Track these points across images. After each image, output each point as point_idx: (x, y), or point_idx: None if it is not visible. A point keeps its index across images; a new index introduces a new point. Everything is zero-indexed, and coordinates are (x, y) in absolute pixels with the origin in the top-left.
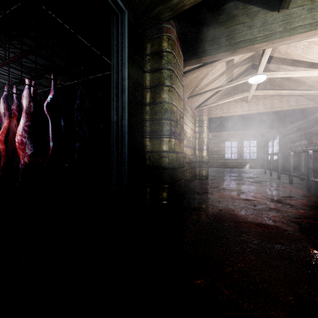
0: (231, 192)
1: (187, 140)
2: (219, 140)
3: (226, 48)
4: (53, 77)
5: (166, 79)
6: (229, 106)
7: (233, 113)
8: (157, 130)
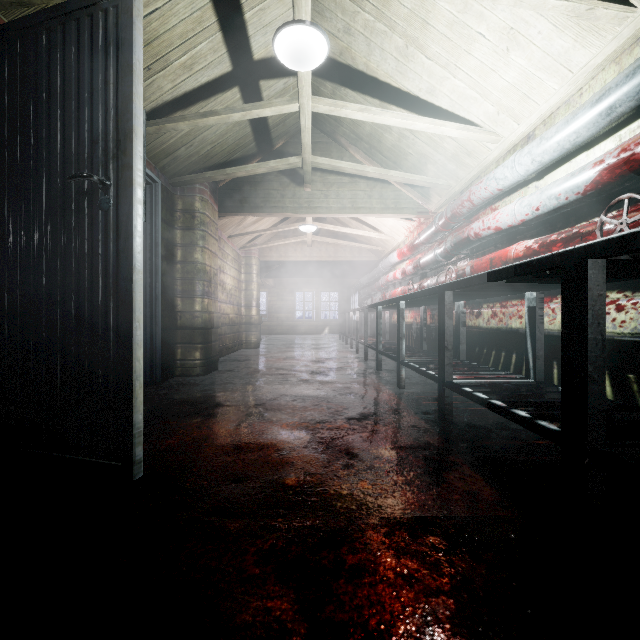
0: (278, 358)
1: (227, 294)
2: (286, 289)
3: (262, 210)
4: None
5: (199, 240)
6: (288, 248)
7: (292, 258)
8: (189, 290)
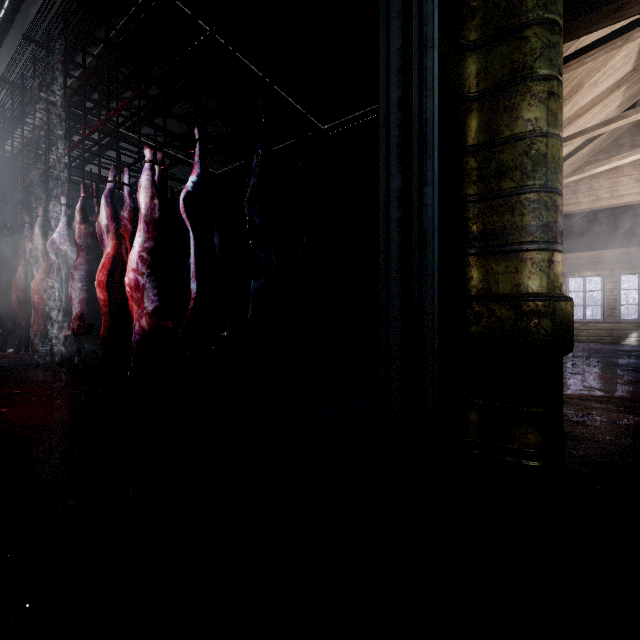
0: None
1: None
2: None
3: None
4: (200, 135)
5: (541, 56)
6: (617, 180)
7: (628, 198)
8: (504, 230)
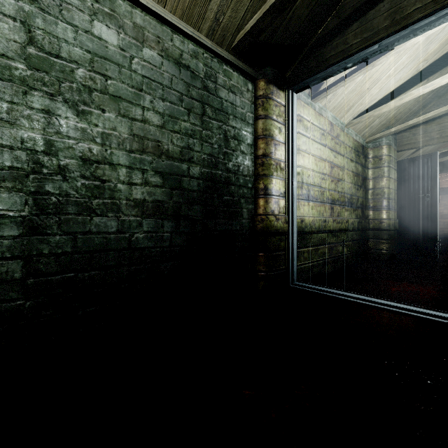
0: None
1: None
2: None
3: None
4: None
5: None
6: None
7: None
8: None
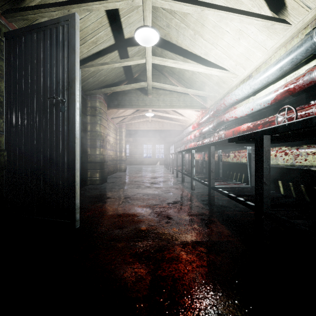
0: (135, 176)
1: (110, 146)
2: (138, 143)
3: (128, 106)
4: None
5: (98, 120)
6: (139, 123)
7: (142, 128)
8: (93, 144)
